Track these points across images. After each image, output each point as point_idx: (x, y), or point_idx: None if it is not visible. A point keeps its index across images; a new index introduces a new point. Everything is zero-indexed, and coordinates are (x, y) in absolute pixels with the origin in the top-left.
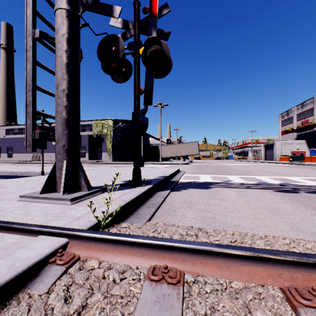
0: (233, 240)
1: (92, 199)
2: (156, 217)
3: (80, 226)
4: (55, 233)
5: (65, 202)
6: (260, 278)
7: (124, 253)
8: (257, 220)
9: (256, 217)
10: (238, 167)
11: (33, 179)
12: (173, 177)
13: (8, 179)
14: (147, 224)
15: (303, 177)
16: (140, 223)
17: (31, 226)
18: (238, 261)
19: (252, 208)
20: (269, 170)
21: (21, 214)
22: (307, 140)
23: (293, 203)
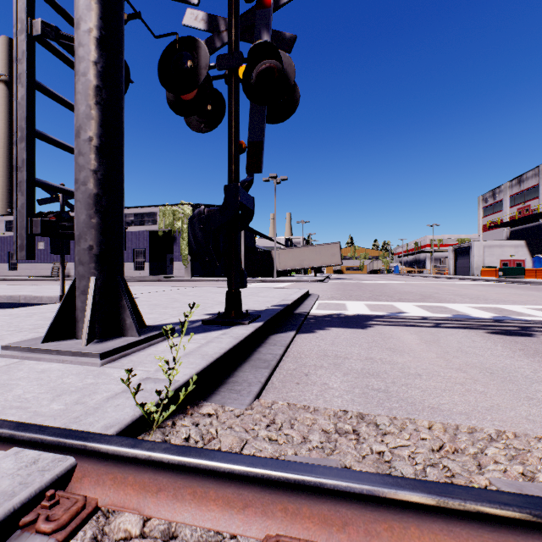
0: (438, 448)
1: (145, 352)
2: (271, 389)
3: (109, 422)
4: (44, 445)
5: (91, 359)
6: None
7: (203, 496)
8: (473, 396)
9: (468, 387)
10: (410, 287)
11: (43, 310)
12: (299, 306)
13: None
14: (255, 406)
15: (531, 306)
16: (240, 405)
17: None
18: (484, 530)
19: (455, 367)
20: (466, 292)
21: None
22: (528, 241)
23: (531, 358)
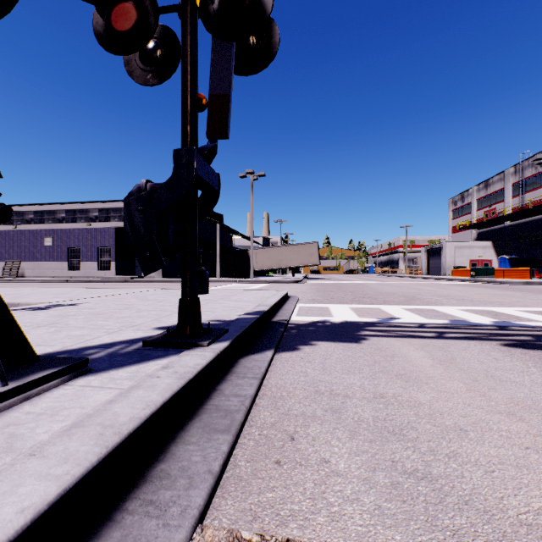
0: None
1: (3, 418)
2: (231, 482)
3: None
4: None
5: None
6: None
7: None
8: None
9: None
10: (390, 287)
11: None
12: (278, 311)
13: None
14: None
15: (522, 309)
16: None
17: None
18: None
19: (503, 410)
20: (447, 292)
21: None
22: (494, 242)
23: None
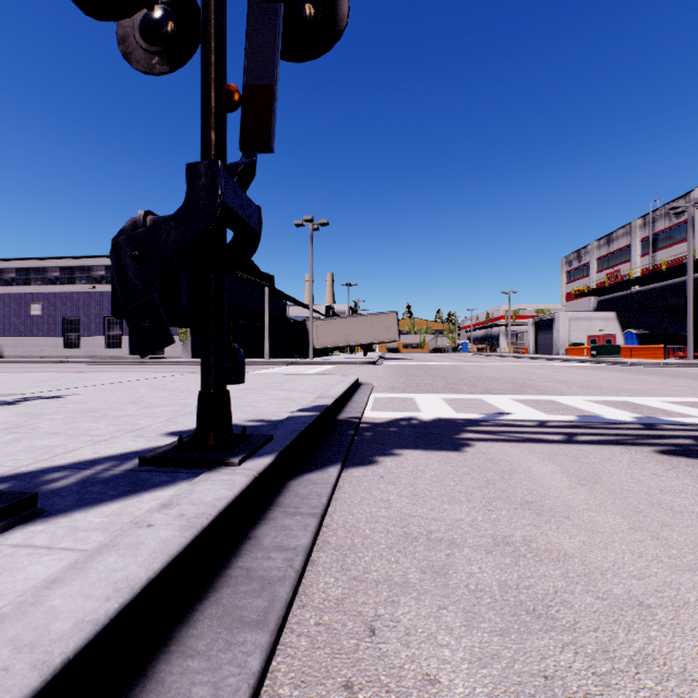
0: None
1: None
2: None
3: None
4: None
5: None
6: None
7: None
8: None
9: None
10: (491, 370)
11: None
12: (345, 405)
13: None
14: None
15: (667, 399)
16: None
17: None
18: None
19: (694, 565)
20: (565, 377)
21: None
22: (619, 313)
23: None
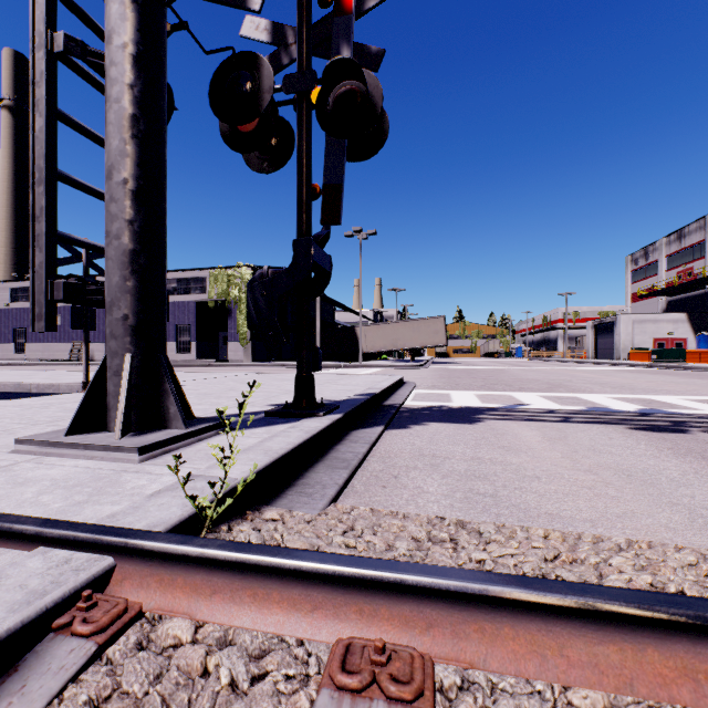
0: (551, 556)
1: (193, 447)
2: (351, 493)
3: (153, 521)
4: (77, 543)
5: (126, 455)
6: (658, 683)
7: (265, 599)
8: (603, 501)
9: (598, 491)
10: (536, 373)
11: (62, 400)
12: (390, 396)
13: (3, 401)
14: (330, 511)
15: (690, 397)
16: (311, 510)
17: (19, 522)
18: (587, 629)
19: (583, 469)
20: (608, 380)
21: (10, 487)
22: (690, 315)
23: (681, 458)
